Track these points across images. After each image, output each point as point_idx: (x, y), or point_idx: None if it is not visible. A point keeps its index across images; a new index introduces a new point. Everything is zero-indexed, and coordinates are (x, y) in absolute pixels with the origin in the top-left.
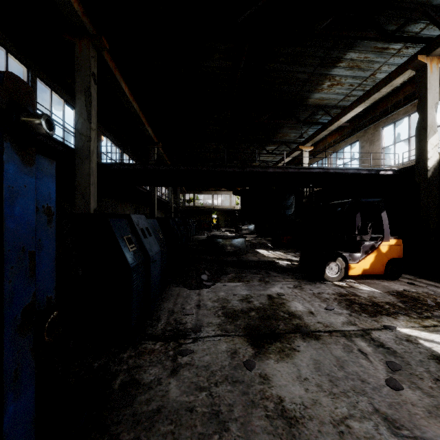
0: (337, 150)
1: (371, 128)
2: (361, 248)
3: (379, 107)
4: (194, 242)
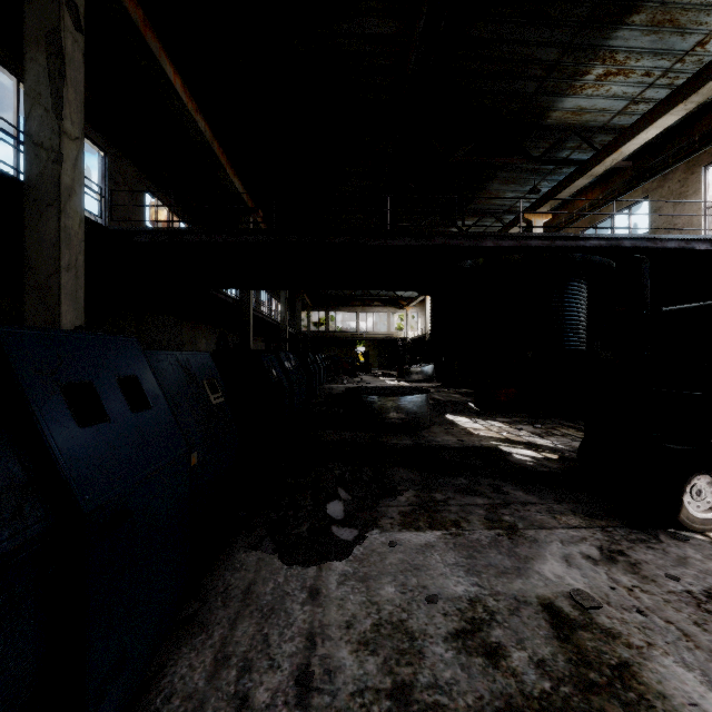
0: (598, 222)
1: (679, 169)
2: None
3: (698, 124)
4: (324, 397)
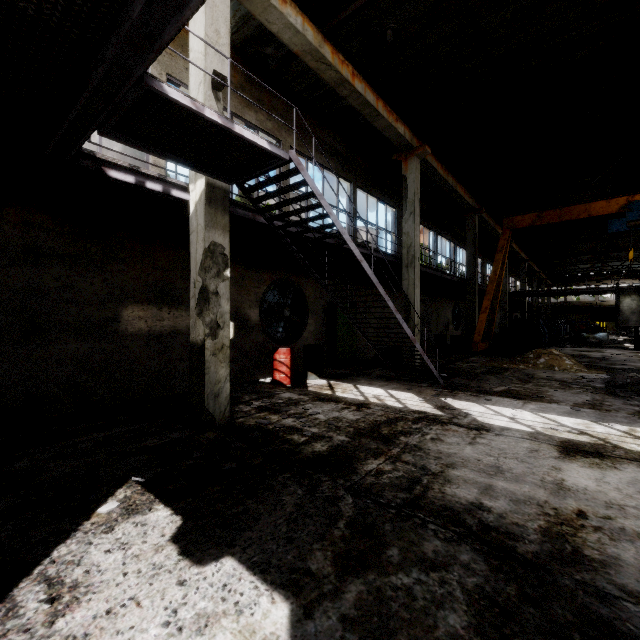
0: None
1: None
2: None
3: None
4: None
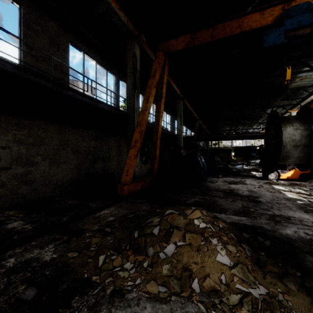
0: None
1: None
2: (287, 168)
3: None
4: (218, 168)
